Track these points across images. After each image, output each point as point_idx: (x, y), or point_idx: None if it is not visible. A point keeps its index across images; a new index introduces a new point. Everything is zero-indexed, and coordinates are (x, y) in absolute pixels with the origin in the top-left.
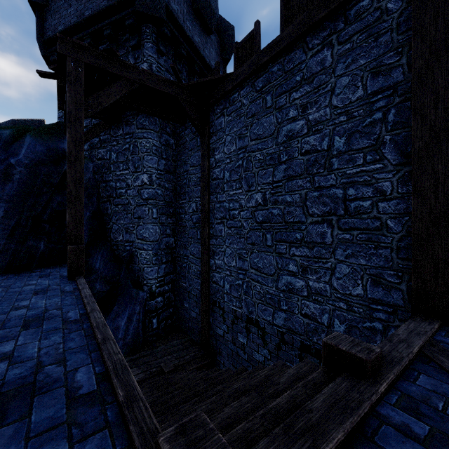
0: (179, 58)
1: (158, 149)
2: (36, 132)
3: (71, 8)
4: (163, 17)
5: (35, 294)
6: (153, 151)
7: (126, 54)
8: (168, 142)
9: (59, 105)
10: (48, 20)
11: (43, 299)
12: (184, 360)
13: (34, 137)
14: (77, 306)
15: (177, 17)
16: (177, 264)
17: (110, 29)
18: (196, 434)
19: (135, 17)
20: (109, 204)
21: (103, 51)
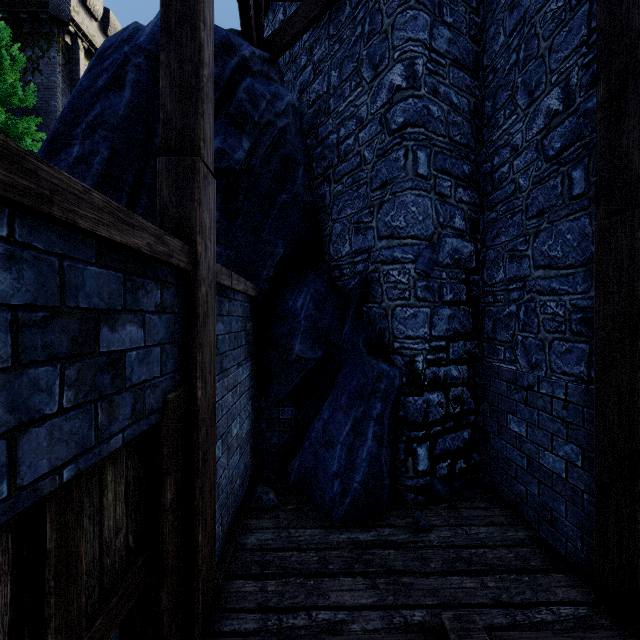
0: None
1: None
2: None
3: None
4: None
5: None
6: None
7: None
8: None
9: None
10: None
11: None
12: (536, 632)
13: None
14: None
15: None
16: (484, 315)
17: None
18: None
19: None
20: (326, 185)
21: None
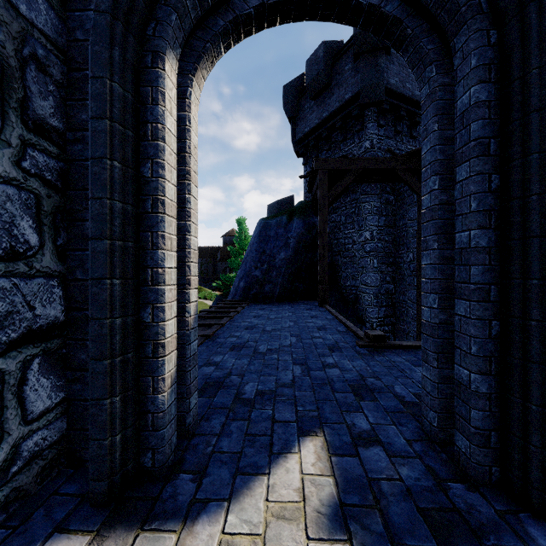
0: (398, 120)
1: (379, 209)
2: (298, 214)
3: (313, 113)
4: (382, 98)
5: (307, 310)
6: (374, 212)
7: (352, 136)
8: (388, 199)
9: (309, 191)
10: (298, 126)
11: (312, 312)
12: None
13: (298, 218)
14: (329, 315)
15: (396, 88)
16: (397, 309)
17: (340, 122)
18: (375, 331)
19: (359, 108)
20: (339, 257)
21: (338, 157)
